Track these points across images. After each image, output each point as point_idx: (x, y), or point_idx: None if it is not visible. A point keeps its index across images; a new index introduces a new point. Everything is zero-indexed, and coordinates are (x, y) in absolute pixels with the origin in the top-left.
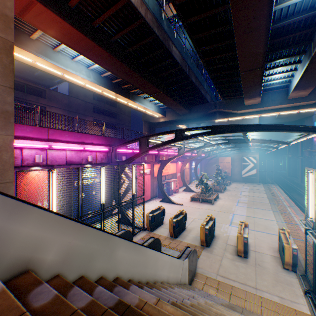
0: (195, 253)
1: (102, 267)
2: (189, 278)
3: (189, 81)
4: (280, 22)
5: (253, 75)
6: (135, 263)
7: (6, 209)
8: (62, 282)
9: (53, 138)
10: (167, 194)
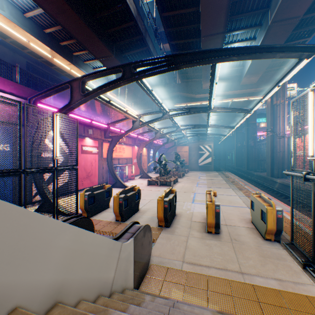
0: (149, 232)
1: None
2: (137, 277)
3: (147, 49)
4: None
5: (214, 44)
6: None
7: None
8: None
9: None
10: (119, 177)
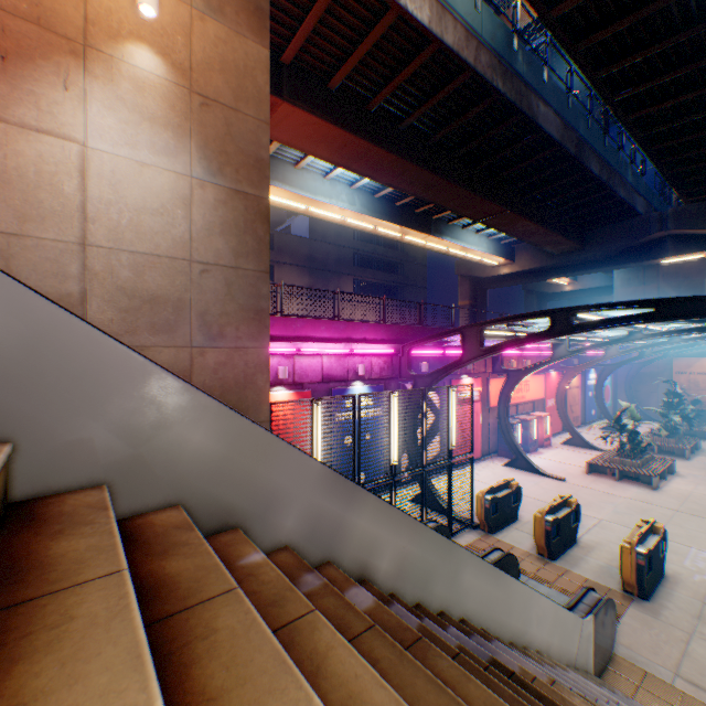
0: (611, 608)
1: (442, 595)
2: (596, 662)
3: (582, 174)
4: None
5: None
6: (488, 601)
7: (345, 493)
8: (403, 605)
9: (302, 334)
10: (521, 449)
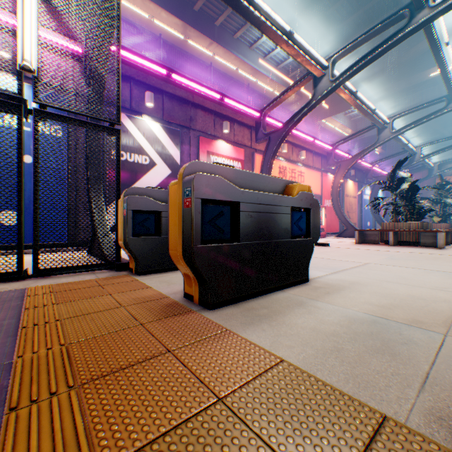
0: None
1: None
2: None
3: None
4: None
5: None
6: None
7: None
8: None
9: None
10: None
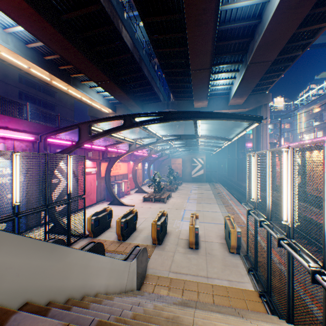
0: (146, 252)
1: None
2: (138, 282)
3: (142, 74)
4: (224, 26)
5: (202, 75)
6: (40, 274)
7: None
8: None
9: None
10: (116, 195)
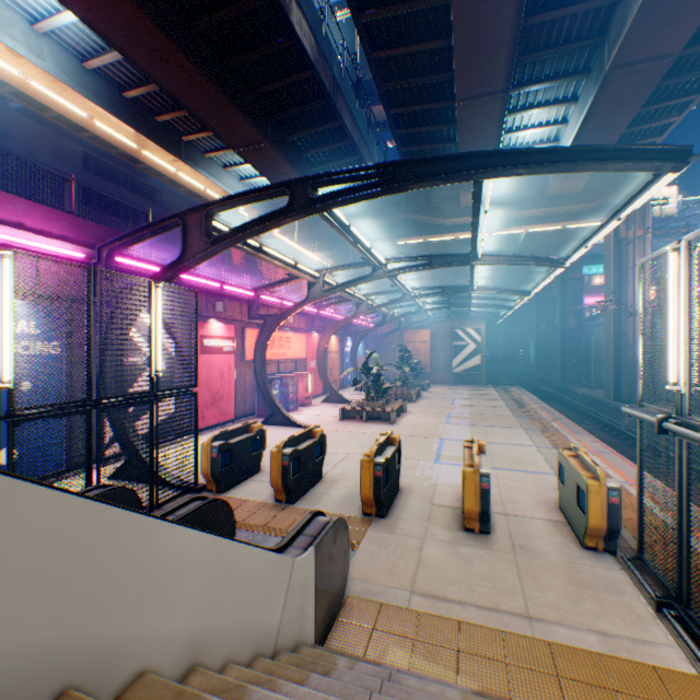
0: (344, 532)
1: None
2: (321, 621)
3: (338, 125)
4: None
5: (484, 114)
6: None
7: None
8: None
9: None
10: (279, 403)
